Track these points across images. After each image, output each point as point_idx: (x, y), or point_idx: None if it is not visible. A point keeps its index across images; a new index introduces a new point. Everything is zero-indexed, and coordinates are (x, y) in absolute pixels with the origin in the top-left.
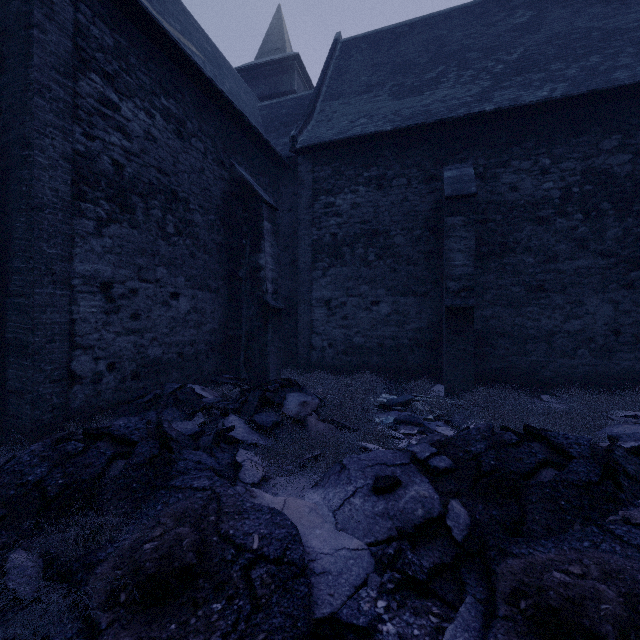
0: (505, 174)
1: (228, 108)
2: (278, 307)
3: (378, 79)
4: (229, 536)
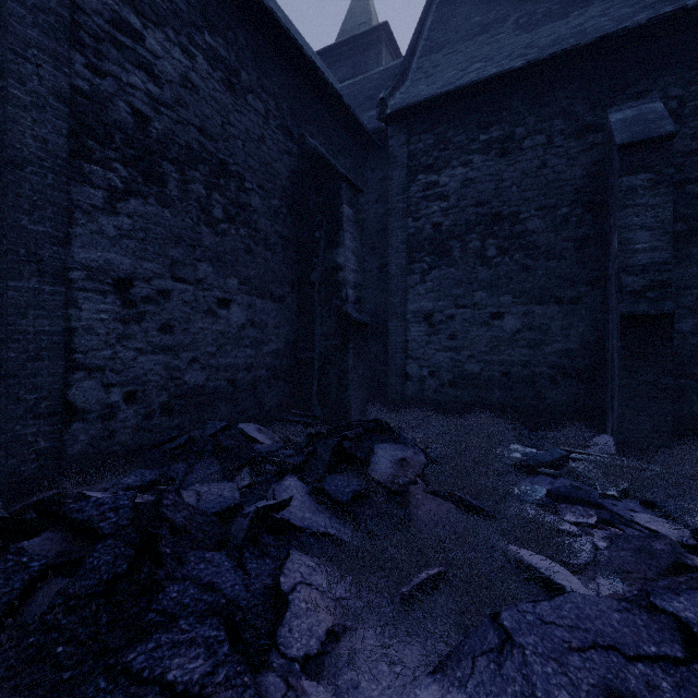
0: None
1: (296, 57)
2: (362, 321)
3: (497, 15)
4: None
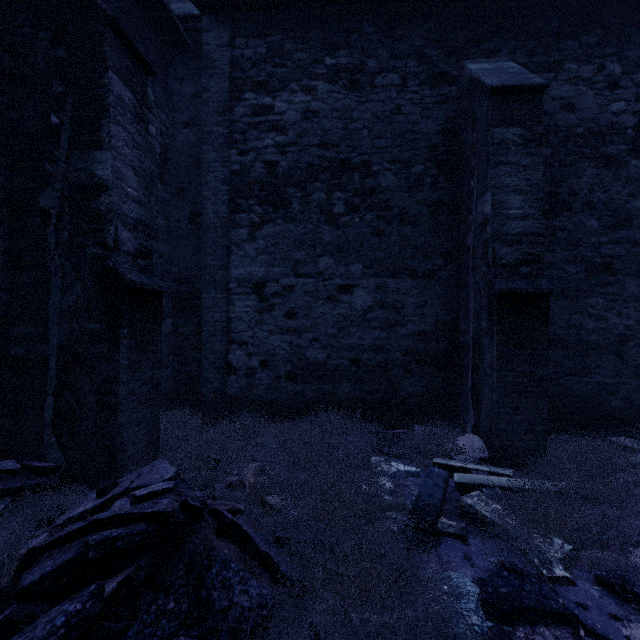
0: (556, 82)
1: None
2: (149, 287)
3: None
4: None
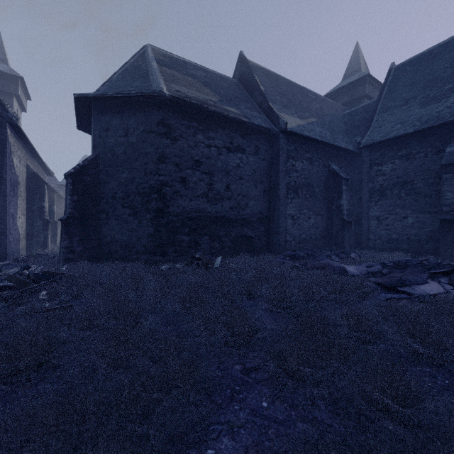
0: None
1: (327, 145)
2: (349, 221)
3: (413, 94)
4: (330, 265)
